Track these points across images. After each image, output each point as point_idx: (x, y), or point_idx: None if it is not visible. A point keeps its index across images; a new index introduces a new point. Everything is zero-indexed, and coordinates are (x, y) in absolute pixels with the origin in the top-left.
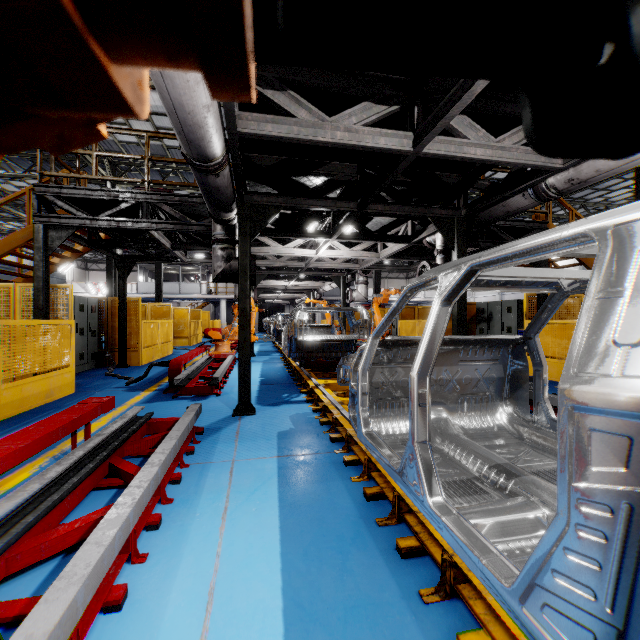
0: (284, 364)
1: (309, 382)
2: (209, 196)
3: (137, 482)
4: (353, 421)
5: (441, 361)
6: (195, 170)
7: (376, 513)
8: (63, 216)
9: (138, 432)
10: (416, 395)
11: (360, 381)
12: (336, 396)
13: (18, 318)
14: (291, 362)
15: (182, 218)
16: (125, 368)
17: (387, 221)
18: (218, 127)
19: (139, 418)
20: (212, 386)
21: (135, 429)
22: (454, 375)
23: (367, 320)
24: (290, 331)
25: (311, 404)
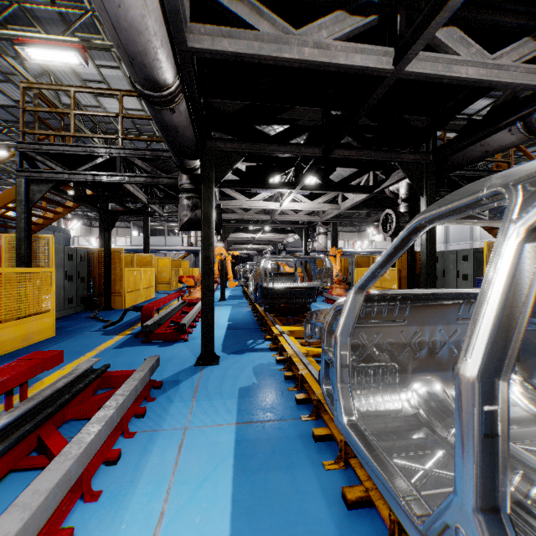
0: (251, 308)
1: (273, 329)
2: (169, 139)
3: (29, 495)
4: (327, 396)
5: (435, 319)
6: (148, 104)
7: (363, 535)
8: (43, 171)
9: (88, 389)
10: (477, 416)
11: (339, 349)
12: (301, 346)
13: (4, 266)
14: (257, 307)
15: (153, 171)
16: (109, 311)
17: (348, 173)
18: (163, 39)
19: (93, 371)
20: (179, 332)
21: (81, 388)
22: (451, 336)
23: (330, 268)
24: (255, 278)
25: (275, 352)
